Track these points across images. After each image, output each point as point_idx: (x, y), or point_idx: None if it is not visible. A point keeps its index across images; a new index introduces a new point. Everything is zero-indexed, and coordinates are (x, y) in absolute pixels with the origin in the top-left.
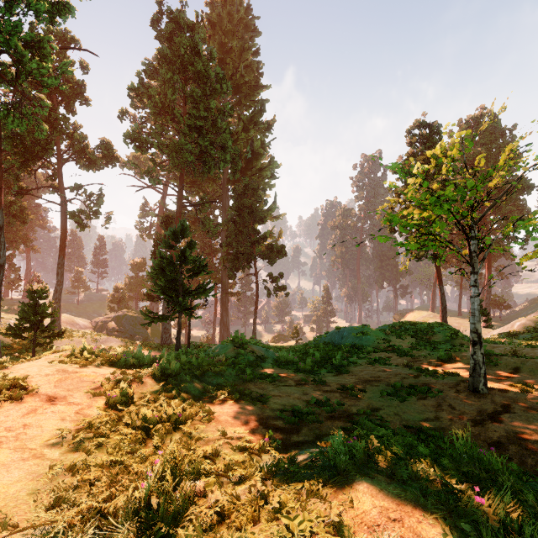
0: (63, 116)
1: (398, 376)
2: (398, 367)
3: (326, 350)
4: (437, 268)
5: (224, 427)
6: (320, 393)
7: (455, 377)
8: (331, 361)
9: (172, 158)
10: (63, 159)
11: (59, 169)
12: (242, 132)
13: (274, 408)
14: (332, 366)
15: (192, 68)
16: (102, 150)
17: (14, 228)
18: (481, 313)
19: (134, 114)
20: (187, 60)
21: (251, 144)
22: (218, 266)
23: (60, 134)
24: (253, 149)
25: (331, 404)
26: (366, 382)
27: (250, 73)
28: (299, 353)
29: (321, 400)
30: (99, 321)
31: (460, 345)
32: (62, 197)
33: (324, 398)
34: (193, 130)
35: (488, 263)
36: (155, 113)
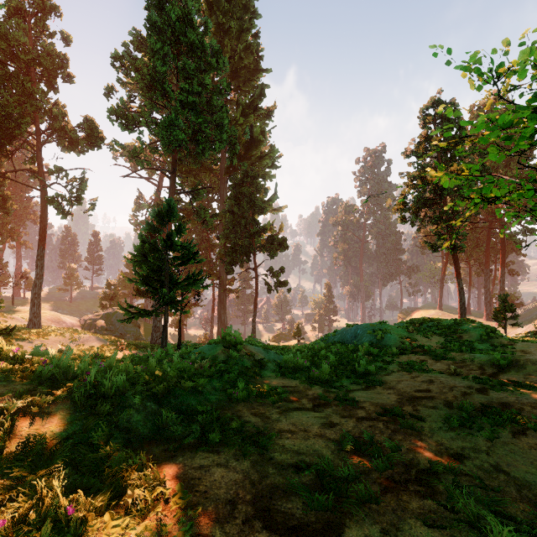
0: (41, 90)
1: (454, 390)
2: (445, 376)
3: (340, 352)
4: (455, 260)
5: (176, 532)
6: (354, 424)
7: (535, 391)
8: (352, 367)
9: (162, 138)
10: (44, 140)
11: (38, 150)
12: (240, 116)
13: (282, 463)
14: (355, 374)
15: (185, 39)
16: (84, 128)
17: (0, 220)
18: (507, 310)
19: (126, 101)
20: (179, 30)
21: (250, 130)
22: (215, 262)
23: (38, 110)
24: (252, 135)
25: (380, 449)
26: (413, 400)
27: (249, 56)
28: (307, 355)
29: (362, 441)
30: (88, 319)
31: (503, 345)
32: (41, 181)
33: (366, 437)
34: (186, 107)
35: (502, 258)
36: (144, 87)
